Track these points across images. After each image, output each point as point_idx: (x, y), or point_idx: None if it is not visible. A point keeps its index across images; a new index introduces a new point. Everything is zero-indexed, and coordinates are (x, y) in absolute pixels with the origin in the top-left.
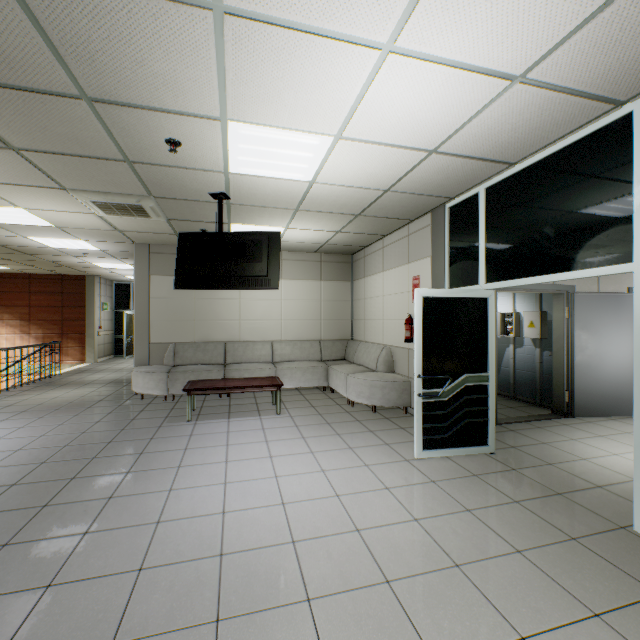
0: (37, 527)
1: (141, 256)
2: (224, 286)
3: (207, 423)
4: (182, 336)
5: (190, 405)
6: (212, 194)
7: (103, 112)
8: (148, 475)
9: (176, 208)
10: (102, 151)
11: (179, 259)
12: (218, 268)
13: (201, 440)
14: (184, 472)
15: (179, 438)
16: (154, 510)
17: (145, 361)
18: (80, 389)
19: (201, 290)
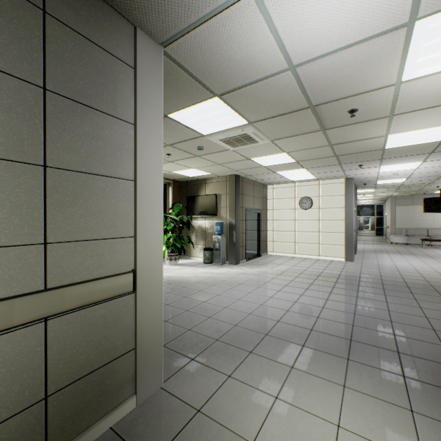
0: (413, 252)
1: (392, 200)
2: (440, 211)
3: (431, 249)
4: (407, 226)
5: (424, 244)
6: (438, 189)
7: (425, 186)
8: (426, 252)
9: (421, 191)
10: (416, 188)
11: (424, 205)
12: (438, 207)
13: (434, 250)
14: (436, 252)
15: (426, 250)
16: (435, 254)
17: (393, 233)
18: (366, 241)
19: (415, 210)
